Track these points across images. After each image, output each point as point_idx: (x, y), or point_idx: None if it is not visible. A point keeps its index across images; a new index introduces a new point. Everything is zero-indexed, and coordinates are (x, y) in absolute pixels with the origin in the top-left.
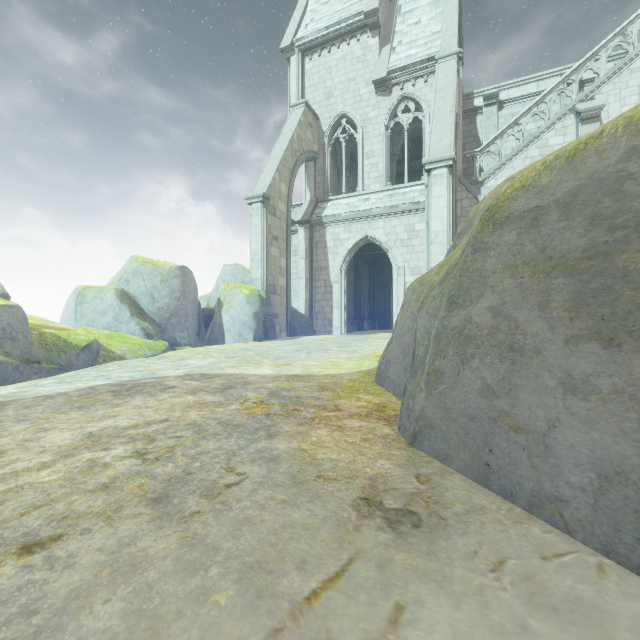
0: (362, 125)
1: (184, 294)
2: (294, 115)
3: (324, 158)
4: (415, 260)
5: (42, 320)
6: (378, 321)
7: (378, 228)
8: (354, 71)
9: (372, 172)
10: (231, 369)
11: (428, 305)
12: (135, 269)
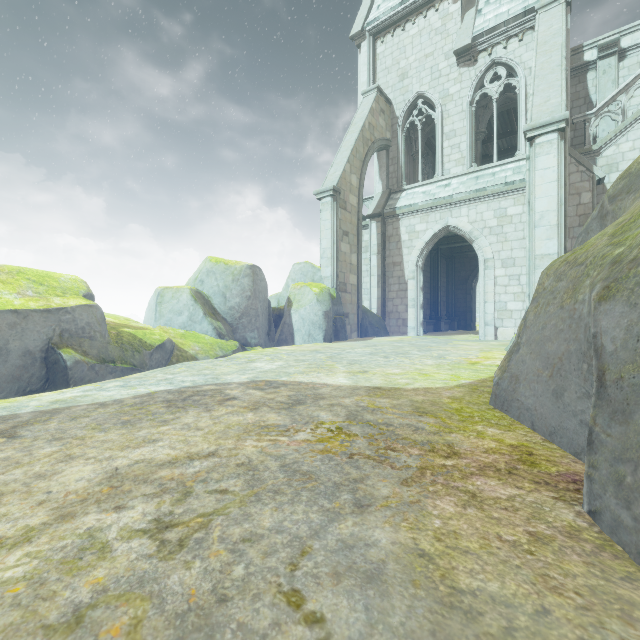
0: (441, 103)
1: (254, 293)
2: (365, 103)
3: (397, 145)
4: (507, 250)
5: (126, 320)
6: (457, 321)
7: (461, 216)
8: (432, 45)
9: (453, 154)
10: (300, 376)
11: (630, 291)
12: (209, 269)
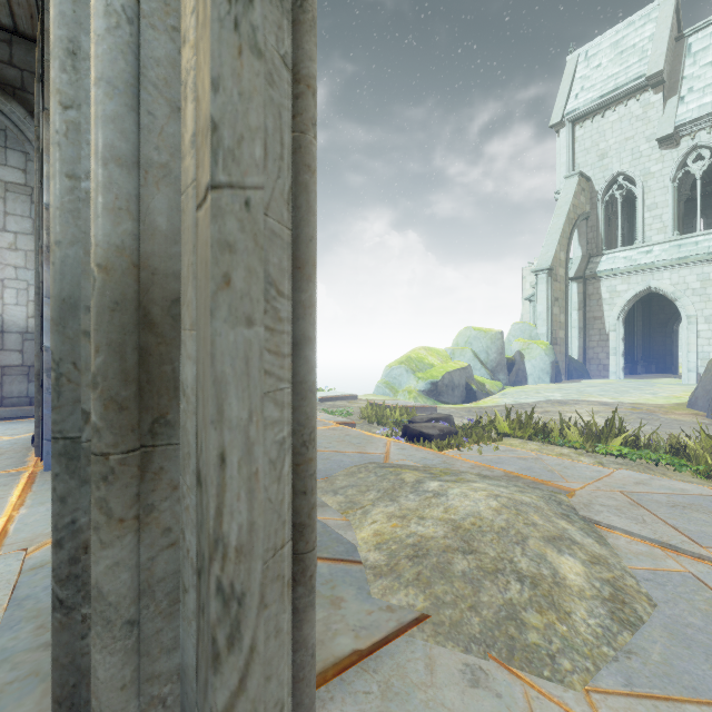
0: (642, 180)
1: (503, 350)
2: (568, 186)
3: (597, 216)
4: (710, 308)
5: None
6: (654, 364)
7: (663, 279)
8: (632, 130)
9: (654, 224)
10: (585, 399)
11: None
12: (475, 336)
